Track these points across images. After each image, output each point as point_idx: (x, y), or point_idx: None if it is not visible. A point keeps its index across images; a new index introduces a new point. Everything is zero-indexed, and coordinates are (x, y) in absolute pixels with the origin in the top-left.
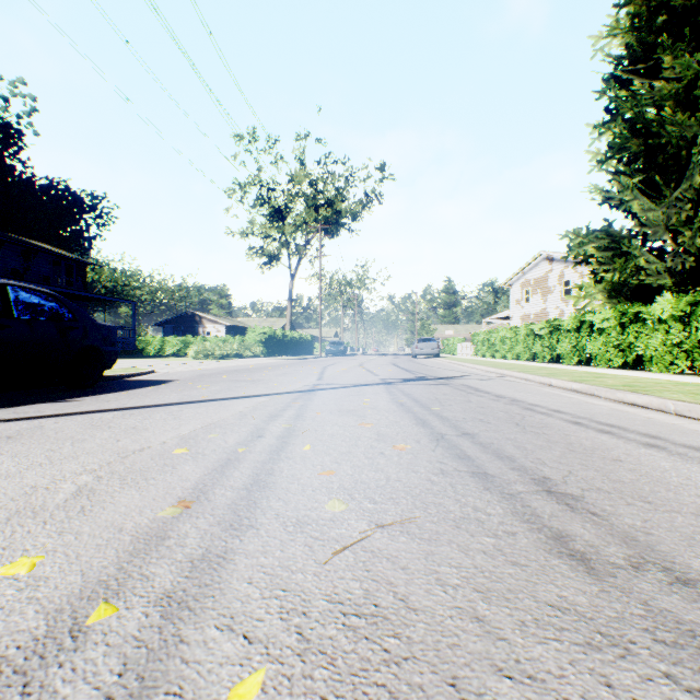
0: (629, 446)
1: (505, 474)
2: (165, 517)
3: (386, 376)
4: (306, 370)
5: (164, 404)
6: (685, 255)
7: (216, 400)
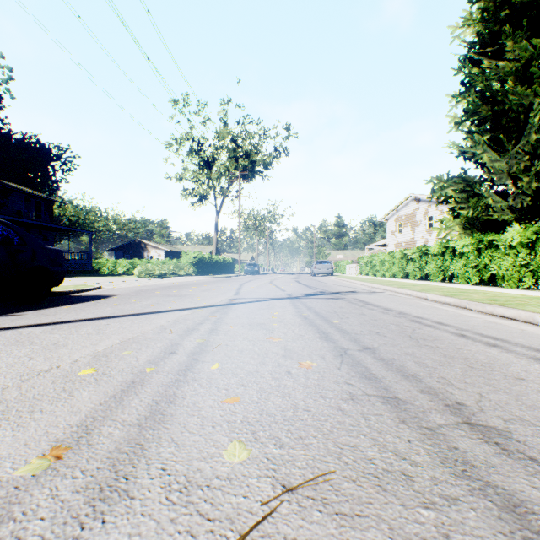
0: (522, 361)
1: (417, 398)
2: (23, 477)
3: (291, 291)
4: (227, 286)
5: (95, 318)
6: (523, 196)
7: (143, 314)
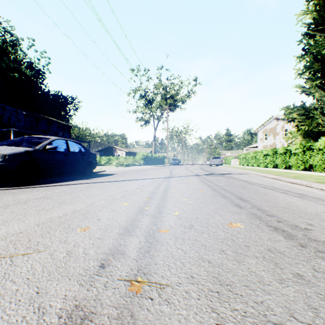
0: (275, 192)
1: (231, 196)
2: (146, 200)
3: (197, 173)
4: (164, 170)
5: (121, 180)
6: None
7: (137, 180)
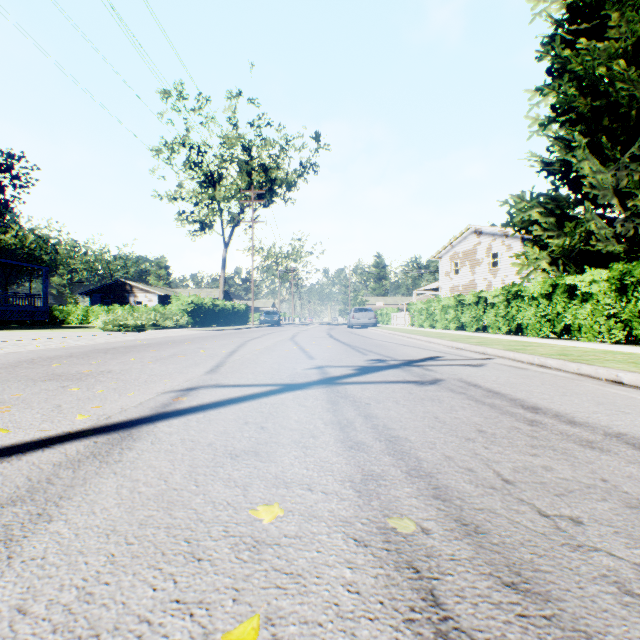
0: None
1: None
2: None
3: (325, 360)
4: (215, 347)
5: None
6: (638, 219)
7: None
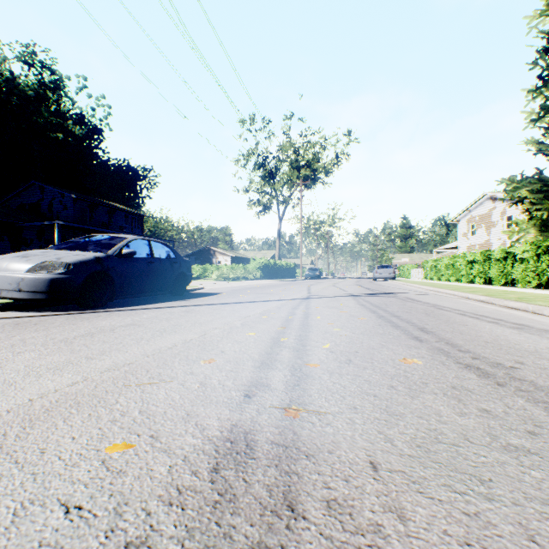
0: (479, 322)
1: (407, 326)
2: (280, 329)
3: (353, 292)
4: (297, 288)
5: (233, 302)
6: None
7: (258, 302)
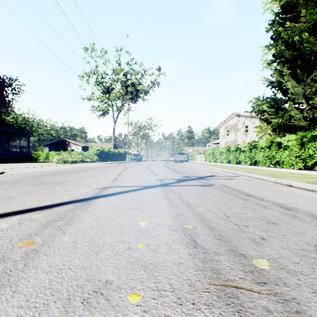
0: None
1: None
2: None
3: (163, 176)
4: (112, 171)
5: None
6: (314, 109)
7: None
